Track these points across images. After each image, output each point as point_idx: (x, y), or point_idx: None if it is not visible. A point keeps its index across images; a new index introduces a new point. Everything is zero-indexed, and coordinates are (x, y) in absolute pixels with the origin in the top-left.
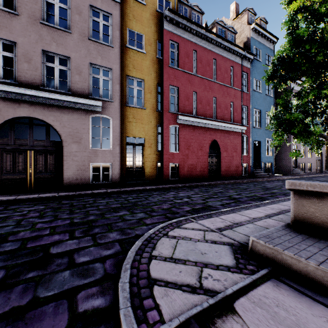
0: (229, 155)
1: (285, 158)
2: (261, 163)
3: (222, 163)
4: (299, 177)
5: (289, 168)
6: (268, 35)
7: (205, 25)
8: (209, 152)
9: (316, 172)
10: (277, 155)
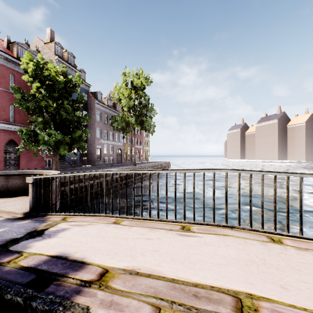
0: (31, 152)
1: (93, 154)
2: (67, 157)
3: (22, 158)
4: (95, 166)
5: (95, 161)
6: (73, 68)
7: (7, 39)
8: (6, 149)
9: (118, 163)
10: (88, 151)
